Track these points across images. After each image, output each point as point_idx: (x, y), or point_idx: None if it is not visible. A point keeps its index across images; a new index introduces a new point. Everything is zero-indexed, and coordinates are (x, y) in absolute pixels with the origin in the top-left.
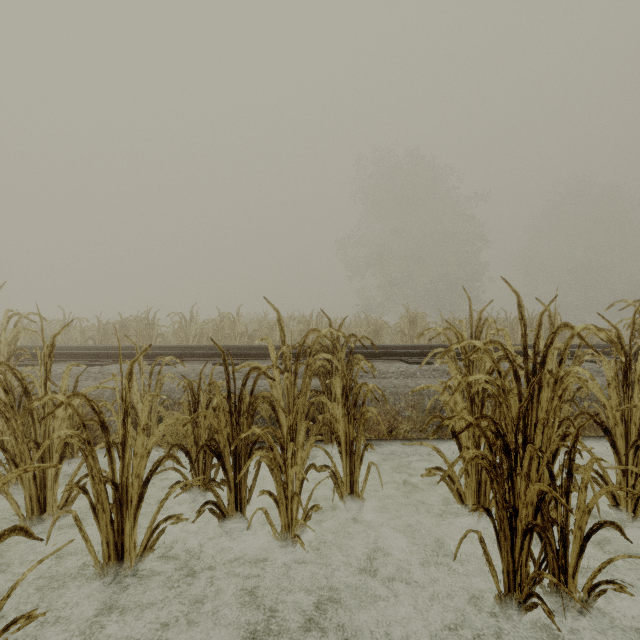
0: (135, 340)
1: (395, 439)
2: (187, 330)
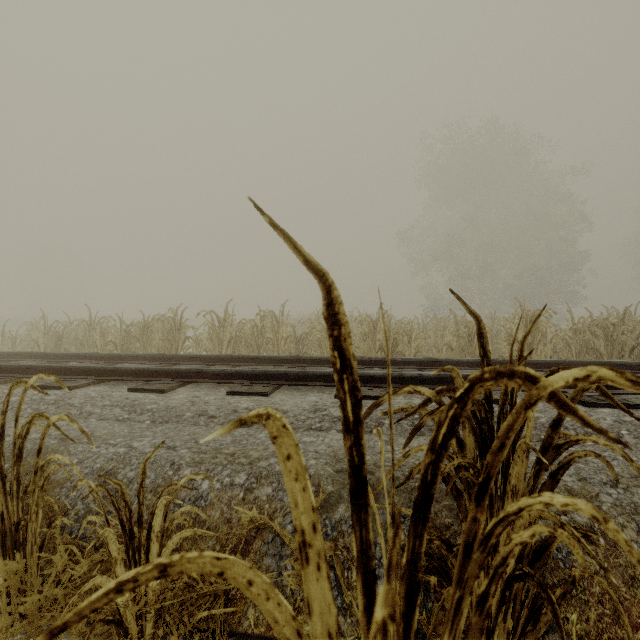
0: (161, 344)
1: None
2: (220, 333)
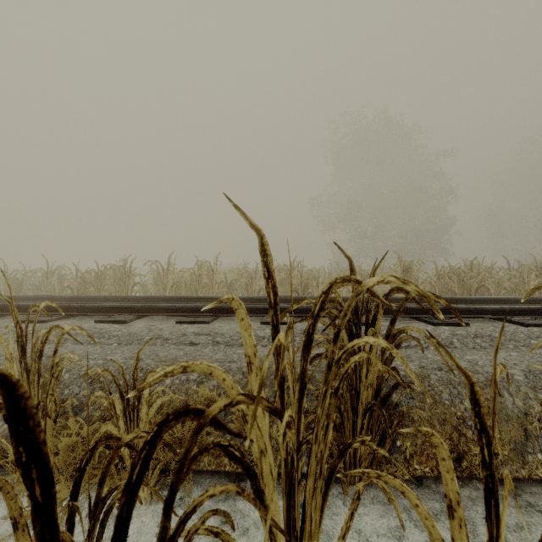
0: (113, 289)
1: (471, 478)
2: (164, 279)
